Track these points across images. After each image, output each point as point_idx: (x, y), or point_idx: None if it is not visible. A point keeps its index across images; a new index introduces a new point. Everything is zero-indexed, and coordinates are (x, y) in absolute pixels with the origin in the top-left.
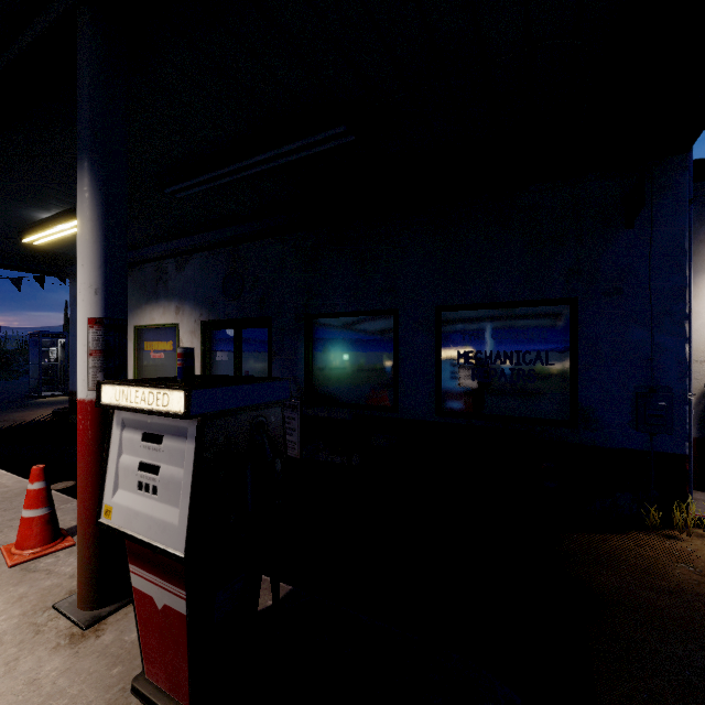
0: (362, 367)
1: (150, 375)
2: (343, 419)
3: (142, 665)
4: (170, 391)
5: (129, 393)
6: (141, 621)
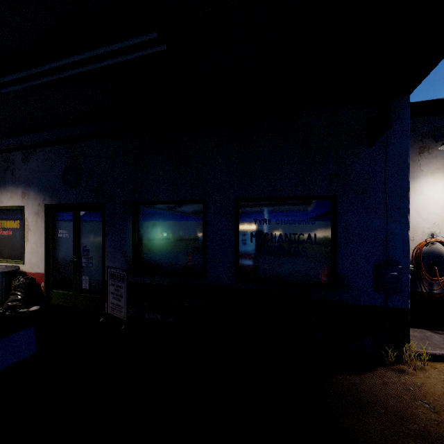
0: (178, 244)
1: None
2: (163, 285)
3: None
4: None
5: None
6: None
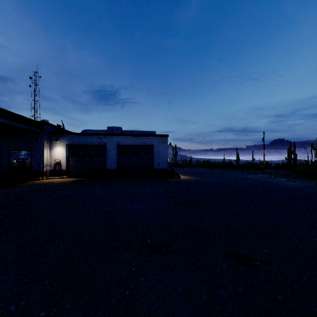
0: None
1: None
2: None
3: None
4: None
5: None
6: None
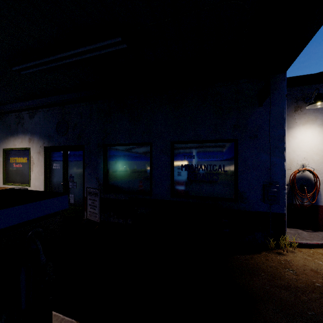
0: (133, 172)
1: (13, 176)
2: (123, 199)
3: None
4: None
5: None
6: None
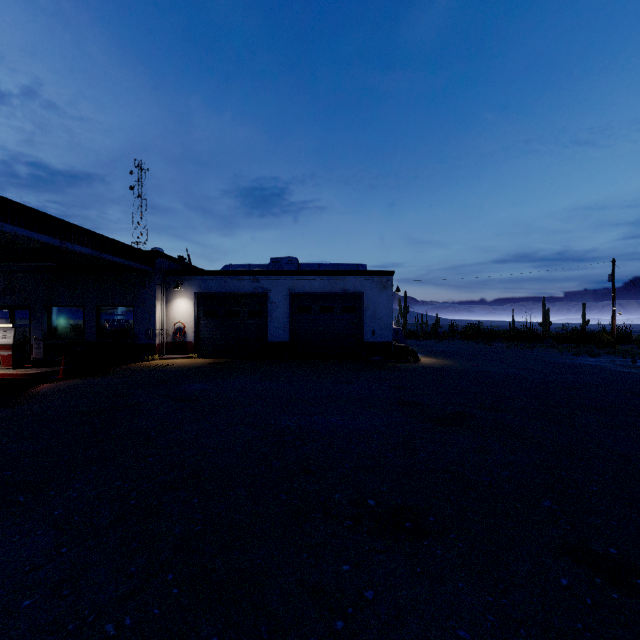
0: (72, 325)
1: None
2: (64, 343)
3: (2, 366)
4: (10, 324)
5: (1, 325)
6: (2, 359)
